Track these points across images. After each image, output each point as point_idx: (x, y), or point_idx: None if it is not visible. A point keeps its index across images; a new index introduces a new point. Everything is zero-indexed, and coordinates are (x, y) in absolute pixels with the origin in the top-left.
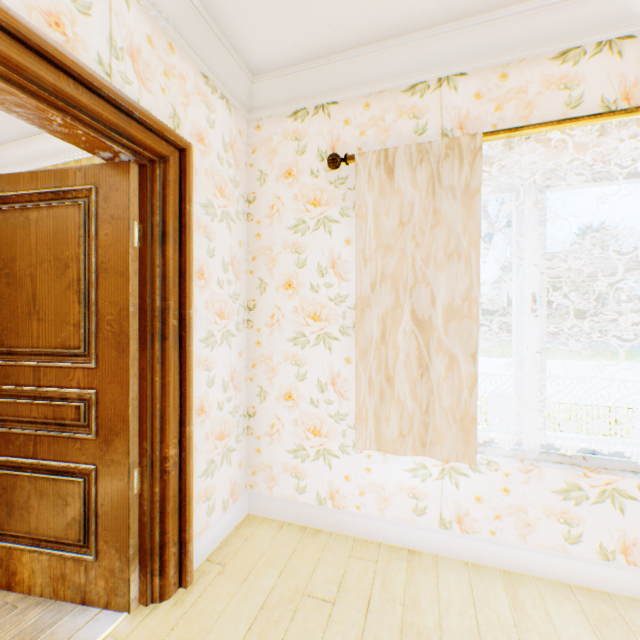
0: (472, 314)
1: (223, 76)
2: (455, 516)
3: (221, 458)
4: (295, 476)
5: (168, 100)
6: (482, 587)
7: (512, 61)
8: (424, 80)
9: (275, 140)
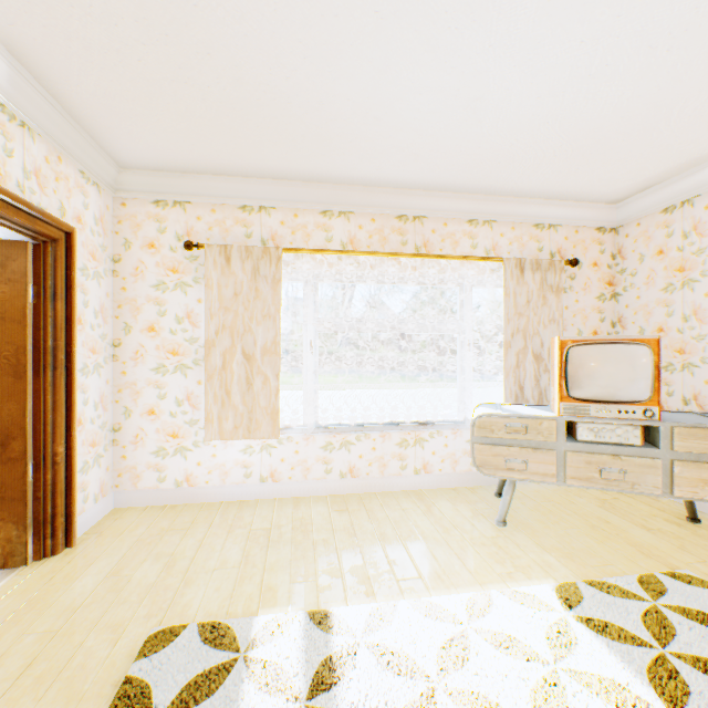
0: (277, 351)
1: (97, 171)
2: (270, 473)
3: (94, 461)
4: (158, 471)
5: (58, 197)
6: (281, 505)
7: (300, 208)
8: (251, 205)
9: (140, 218)
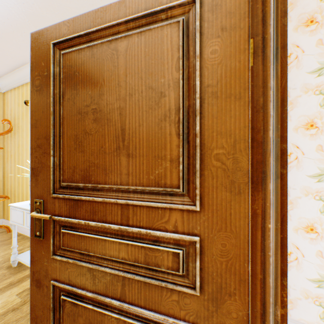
0: None
1: None
2: None
3: None
4: (319, 305)
5: None
6: None
7: None
8: None
9: None
